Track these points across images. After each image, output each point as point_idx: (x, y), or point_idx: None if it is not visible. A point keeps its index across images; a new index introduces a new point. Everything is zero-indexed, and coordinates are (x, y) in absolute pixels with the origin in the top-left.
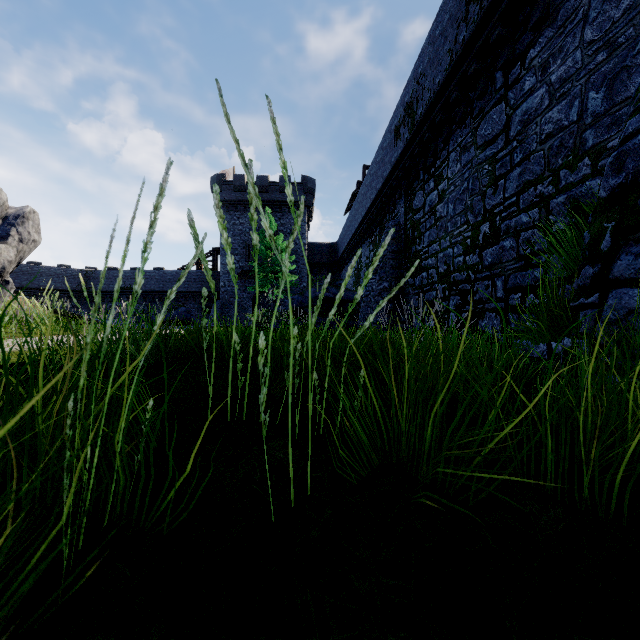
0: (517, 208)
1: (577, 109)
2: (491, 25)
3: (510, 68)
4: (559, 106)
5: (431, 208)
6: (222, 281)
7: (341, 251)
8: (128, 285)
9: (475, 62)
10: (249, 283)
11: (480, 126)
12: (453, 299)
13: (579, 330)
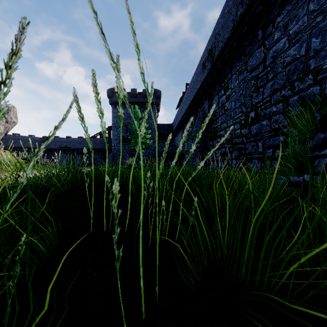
0: (270, 103)
1: (305, 48)
2: (256, 5)
3: (266, 28)
4: (294, 47)
5: (222, 104)
6: (113, 143)
7: (174, 128)
8: (64, 145)
9: (247, 25)
10: (127, 144)
11: (249, 60)
12: (234, 152)
13: (315, 170)
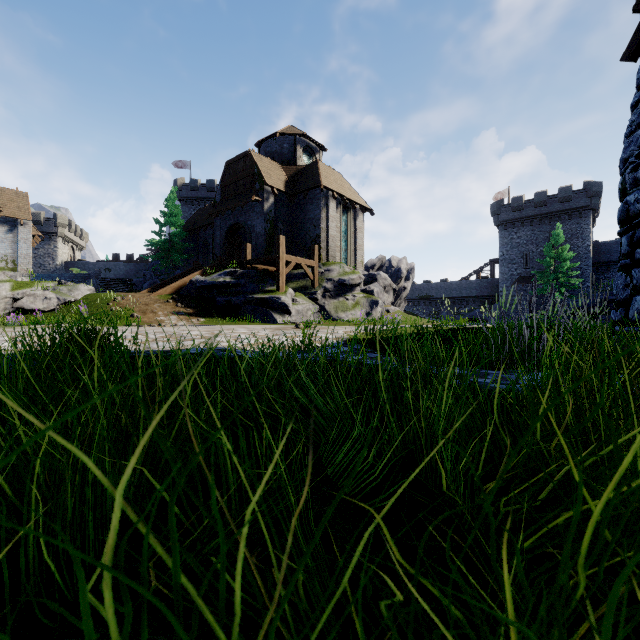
0: None
1: None
2: None
3: None
4: None
5: None
6: (500, 287)
7: None
8: (424, 294)
9: None
10: (526, 287)
11: None
12: None
13: None
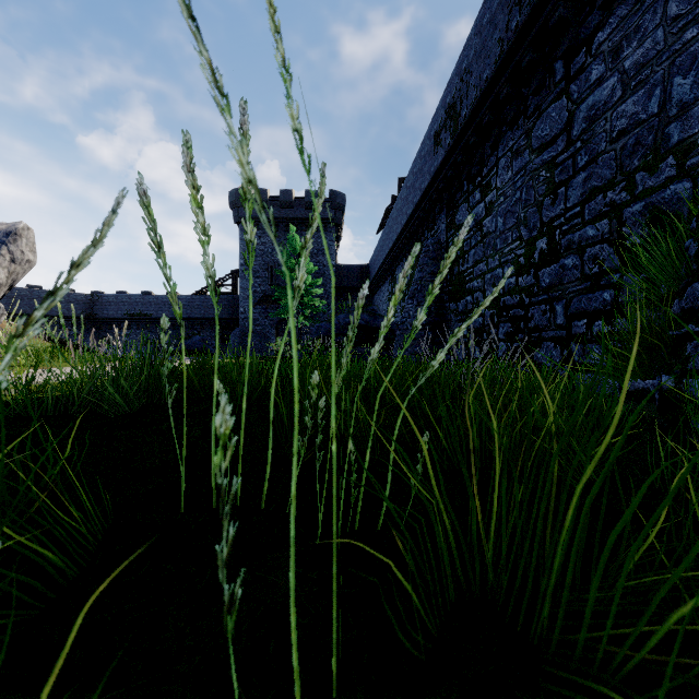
0: (581, 220)
1: (658, 99)
2: (550, 6)
3: (573, 56)
4: (635, 97)
5: (477, 223)
6: (242, 307)
7: (373, 273)
8: (138, 311)
9: (530, 51)
10: (272, 309)
11: (536, 126)
12: (503, 326)
13: (687, 366)
